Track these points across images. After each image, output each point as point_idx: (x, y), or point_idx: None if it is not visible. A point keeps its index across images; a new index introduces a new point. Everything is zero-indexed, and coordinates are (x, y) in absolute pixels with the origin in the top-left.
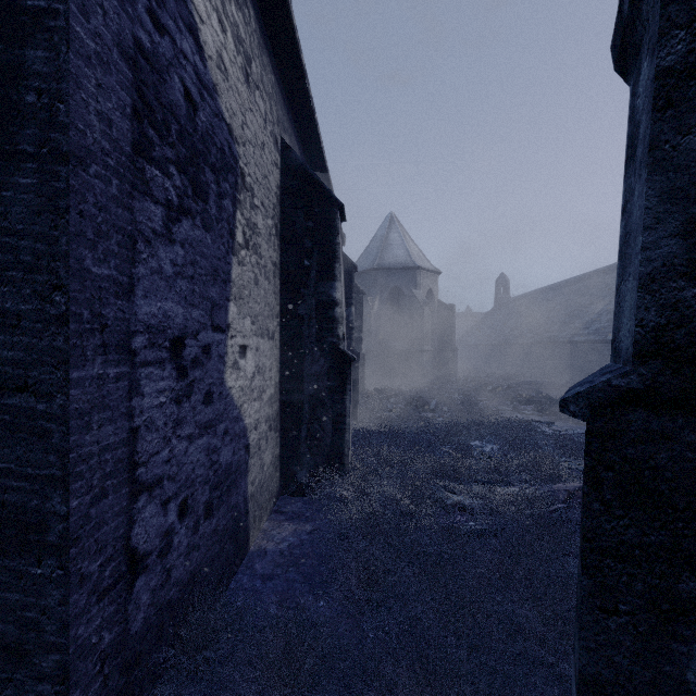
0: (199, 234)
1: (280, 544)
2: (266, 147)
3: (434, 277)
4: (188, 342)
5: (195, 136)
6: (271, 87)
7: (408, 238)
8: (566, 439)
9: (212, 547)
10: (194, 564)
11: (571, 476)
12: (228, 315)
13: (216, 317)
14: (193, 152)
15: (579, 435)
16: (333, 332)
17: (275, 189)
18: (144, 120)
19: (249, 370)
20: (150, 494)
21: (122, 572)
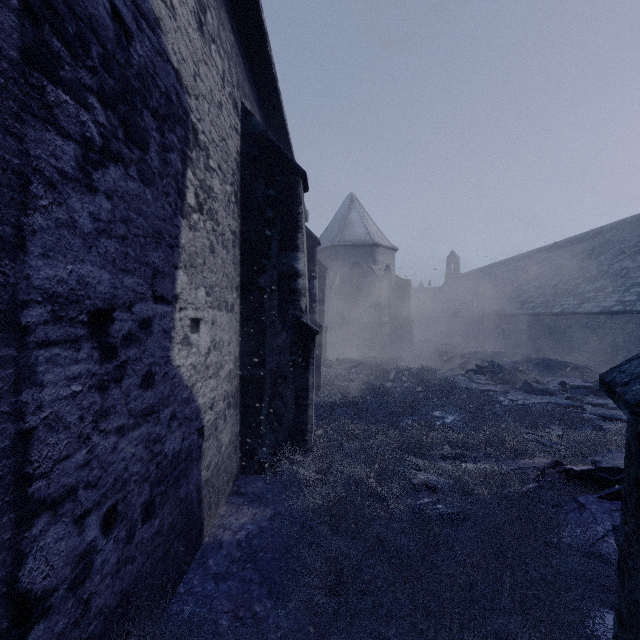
0: (135, 187)
1: (237, 533)
2: (225, 108)
3: (391, 254)
4: (118, 314)
5: (128, 69)
6: (230, 46)
7: (367, 217)
8: (524, 410)
9: (154, 552)
10: (126, 581)
11: (537, 451)
12: (176, 285)
13: (160, 286)
14: (125, 88)
15: (536, 406)
16: (295, 304)
17: (235, 155)
18: (43, 23)
19: (203, 345)
20: (55, 512)
21: (2, 631)
